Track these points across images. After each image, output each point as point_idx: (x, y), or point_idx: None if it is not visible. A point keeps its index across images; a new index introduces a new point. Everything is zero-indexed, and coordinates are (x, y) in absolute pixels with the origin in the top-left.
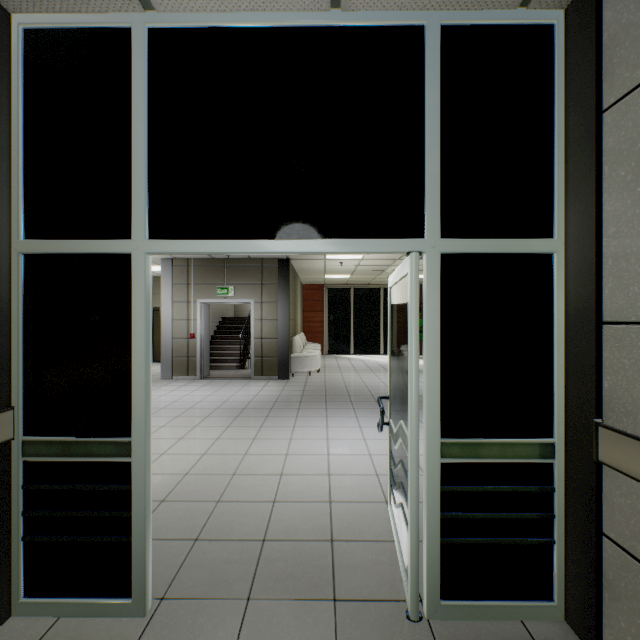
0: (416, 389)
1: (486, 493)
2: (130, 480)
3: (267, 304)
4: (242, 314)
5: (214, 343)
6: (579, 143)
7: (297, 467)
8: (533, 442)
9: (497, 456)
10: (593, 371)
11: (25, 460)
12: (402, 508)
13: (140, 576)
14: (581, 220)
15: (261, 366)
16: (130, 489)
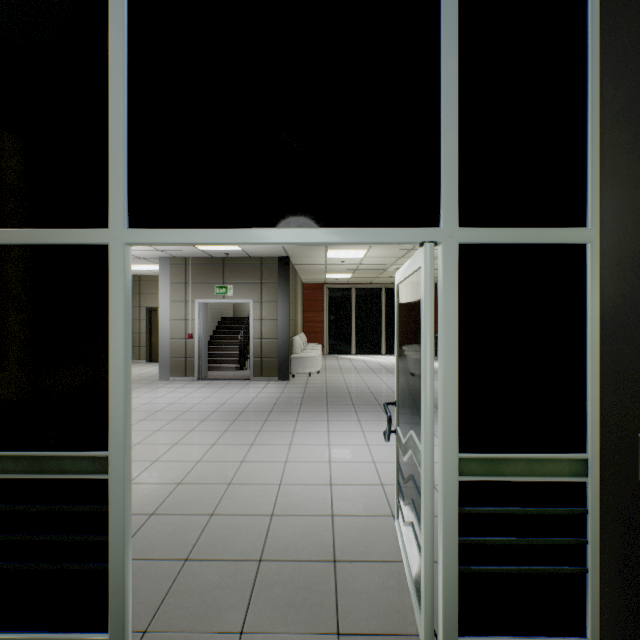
0: (431, 398)
1: (510, 515)
2: (108, 500)
3: (267, 304)
4: (242, 314)
5: (213, 343)
6: (619, 117)
7: (297, 476)
8: (563, 458)
9: (522, 474)
10: (637, 378)
11: None
12: (413, 529)
13: (118, 609)
14: (621, 205)
15: (260, 367)
16: (107, 510)
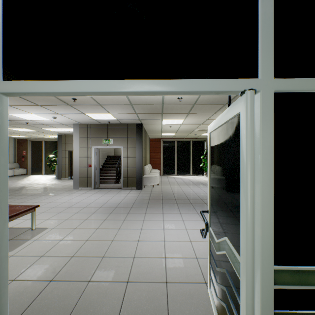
0: (252, 221)
1: None
2: None
3: (130, 148)
4: (118, 154)
5: (103, 169)
6: None
7: (144, 251)
8: None
9: None
10: None
11: None
12: (228, 312)
13: None
14: None
15: (127, 182)
16: None
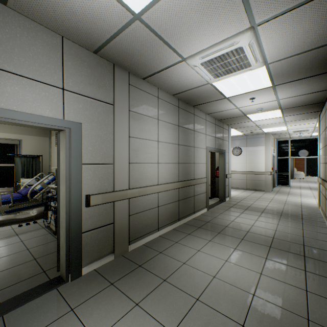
0: None
1: None
2: (288, 176)
3: None
4: None
5: None
6: None
7: (302, 185)
8: None
9: None
10: None
11: (277, 174)
12: None
13: (289, 184)
14: None
15: None
16: (288, 177)
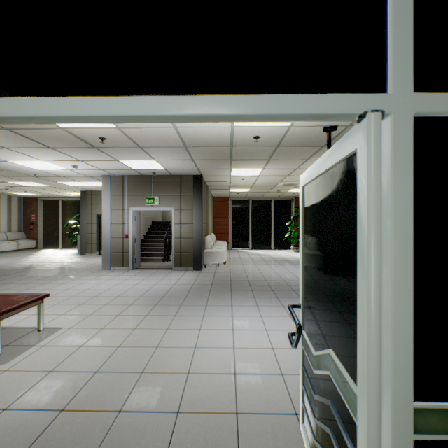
0: (378, 329)
1: None
2: None
3: (185, 211)
4: (168, 219)
5: (146, 241)
6: None
7: (204, 363)
8: None
9: None
10: None
11: None
12: None
13: None
14: None
15: (180, 259)
16: None
